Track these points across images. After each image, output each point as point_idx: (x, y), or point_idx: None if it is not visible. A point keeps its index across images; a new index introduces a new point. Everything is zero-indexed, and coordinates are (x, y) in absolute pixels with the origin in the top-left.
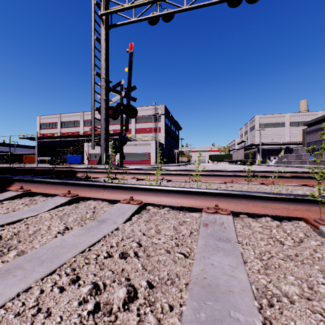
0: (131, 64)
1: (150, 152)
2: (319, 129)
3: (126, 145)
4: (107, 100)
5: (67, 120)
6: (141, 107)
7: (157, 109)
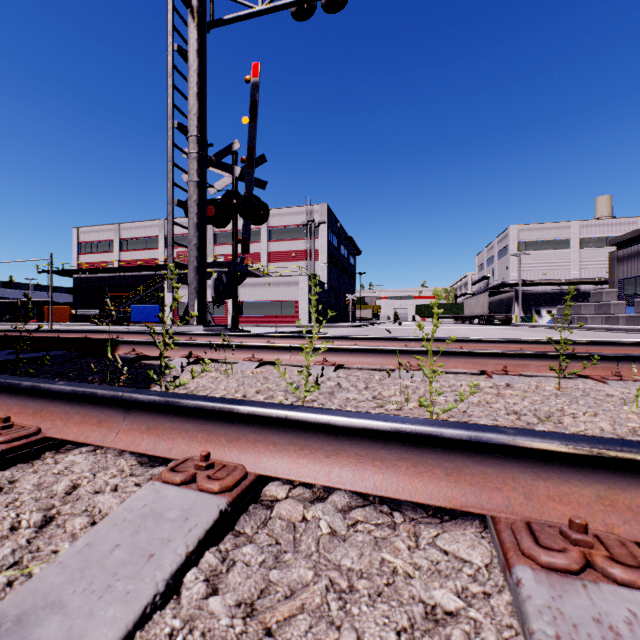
0: (256, 109)
1: (298, 299)
2: None
3: (250, 285)
4: (202, 184)
5: (133, 235)
6: (280, 209)
7: (311, 214)
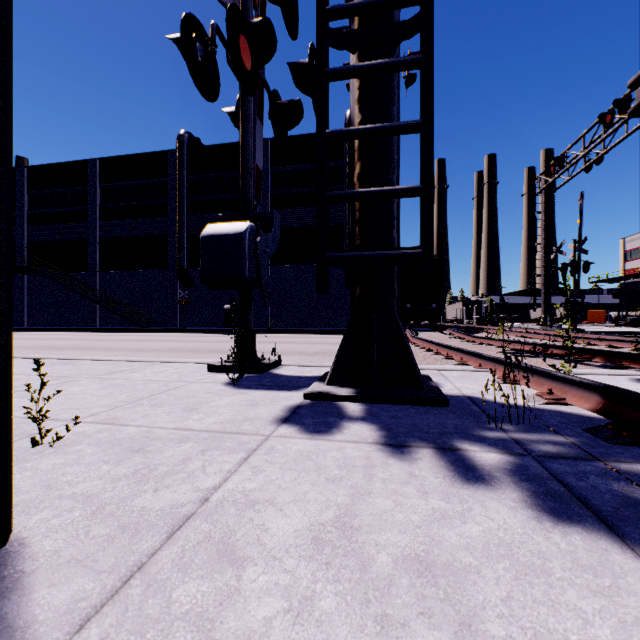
0: (581, 215)
1: None
2: None
3: None
4: (545, 266)
5: None
6: None
7: None
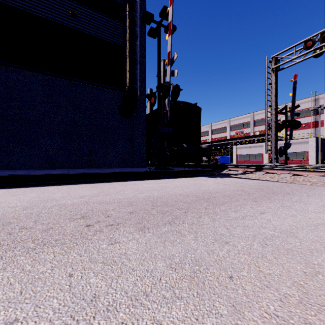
0: (295, 90)
1: (307, 150)
2: None
3: None
4: (276, 121)
5: (216, 127)
6: None
7: (317, 100)
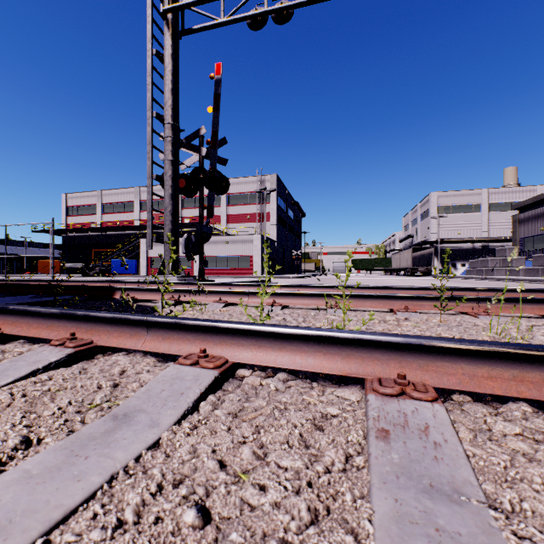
0: (219, 100)
1: (252, 254)
2: (541, 216)
3: (212, 243)
4: (175, 162)
5: (113, 200)
6: (237, 178)
7: (263, 183)
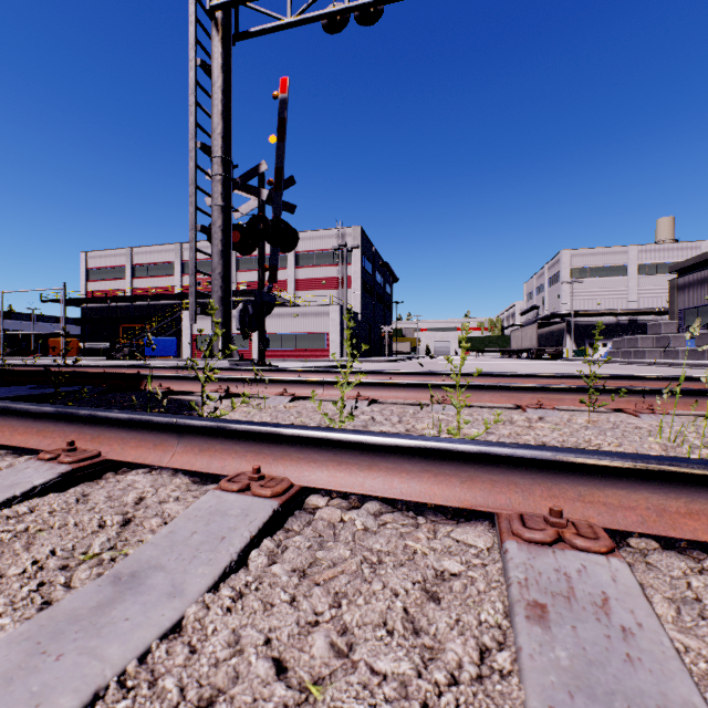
0: (284, 127)
1: (329, 330)
2: (707, 280)
3: (276, 316)
4: (227, 208)
5: (147, 260)
6: (309, 232)
7: (343, 237)
